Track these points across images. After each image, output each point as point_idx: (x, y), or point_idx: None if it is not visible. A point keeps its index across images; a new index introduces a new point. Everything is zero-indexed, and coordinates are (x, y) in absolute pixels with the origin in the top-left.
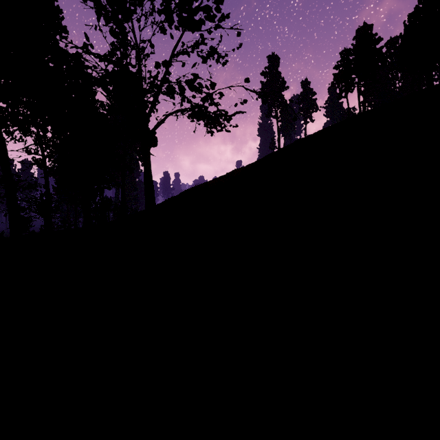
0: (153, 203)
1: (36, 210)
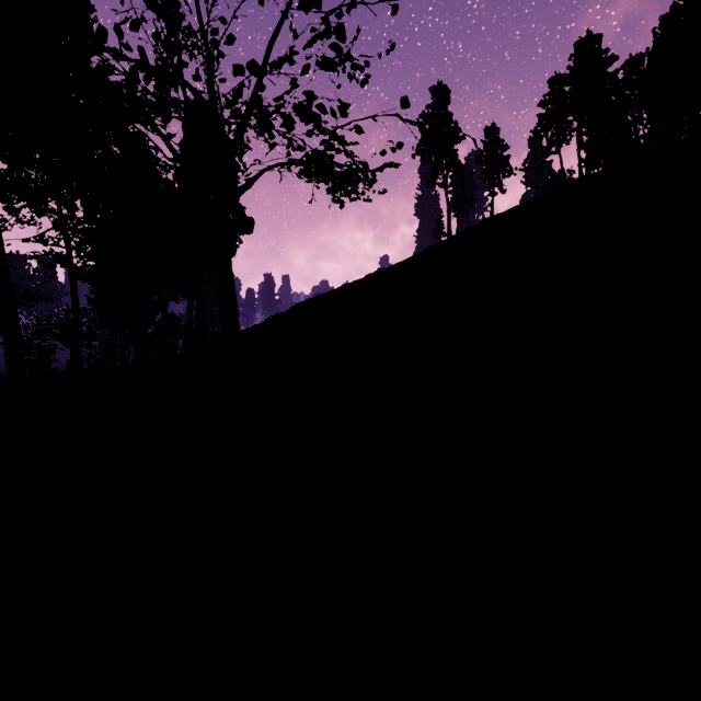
0: (235, 327)
1: (57, 335)
